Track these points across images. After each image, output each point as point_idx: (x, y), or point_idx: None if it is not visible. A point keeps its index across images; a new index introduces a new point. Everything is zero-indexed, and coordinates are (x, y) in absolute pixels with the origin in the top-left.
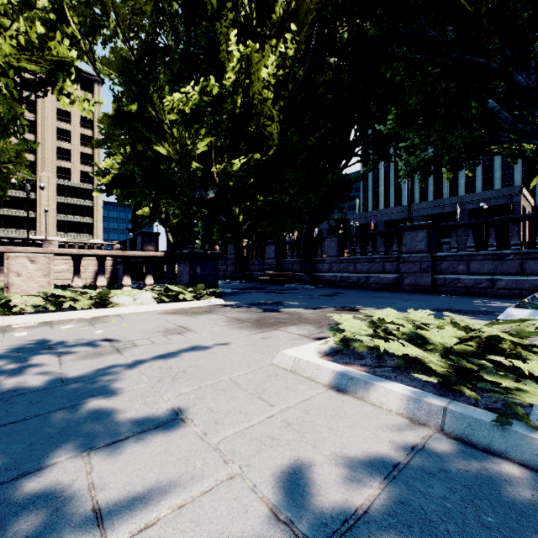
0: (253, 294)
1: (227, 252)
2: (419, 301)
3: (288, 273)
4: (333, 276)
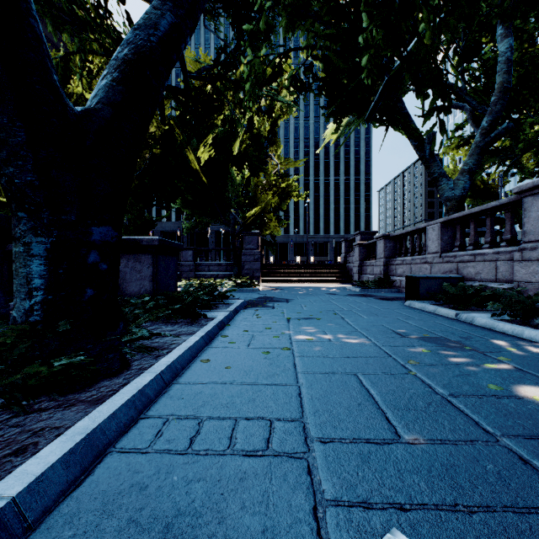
0: None
1: None
2: None
3: None
4: None
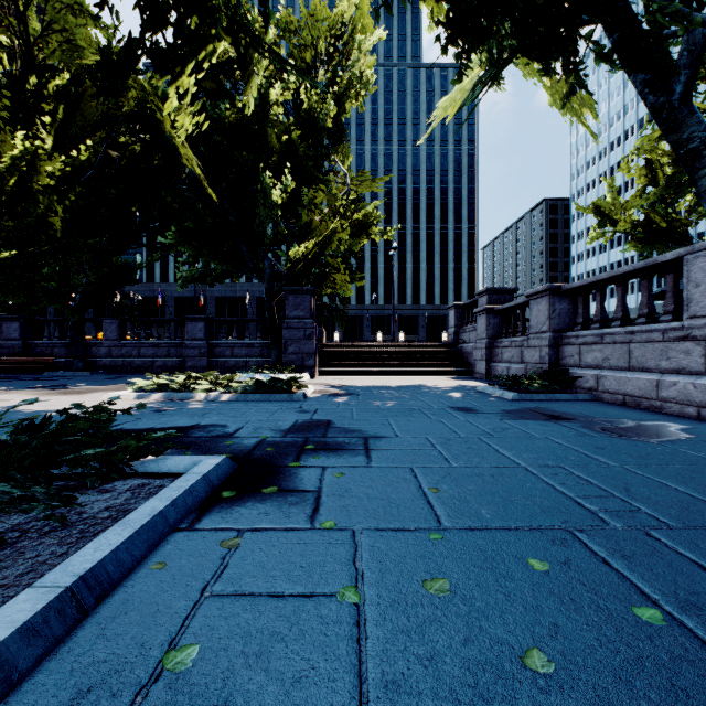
0: (14, 382)
1: None
2: None
3: (48, 359)
4: (113, 361)
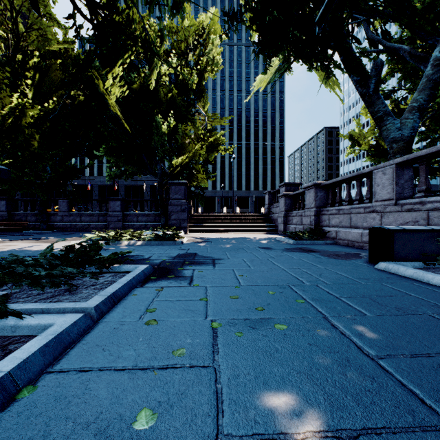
0: (8, 236)
1: None
2: None
3: (24, 223)
4: (65, 224)
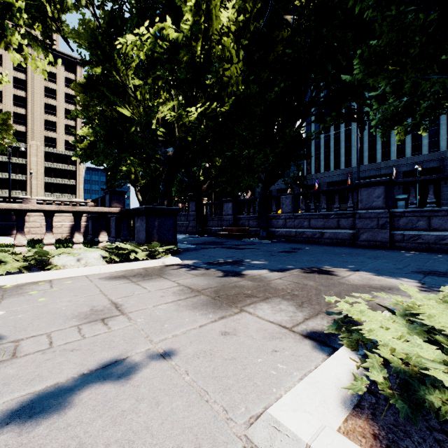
0: (212, 250)
1: (189, 209)
2: (387, 259)
3: (245, 228)
4: (287, 231)
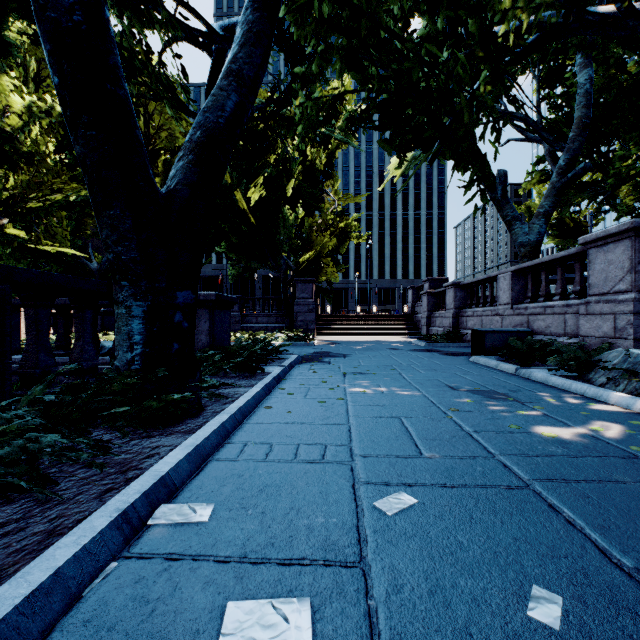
0: None
1: None
2: None
3: None
4: None
